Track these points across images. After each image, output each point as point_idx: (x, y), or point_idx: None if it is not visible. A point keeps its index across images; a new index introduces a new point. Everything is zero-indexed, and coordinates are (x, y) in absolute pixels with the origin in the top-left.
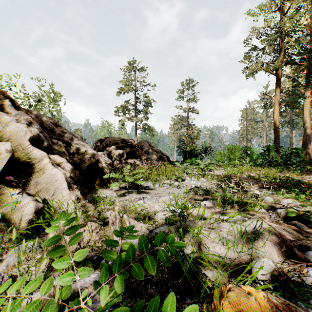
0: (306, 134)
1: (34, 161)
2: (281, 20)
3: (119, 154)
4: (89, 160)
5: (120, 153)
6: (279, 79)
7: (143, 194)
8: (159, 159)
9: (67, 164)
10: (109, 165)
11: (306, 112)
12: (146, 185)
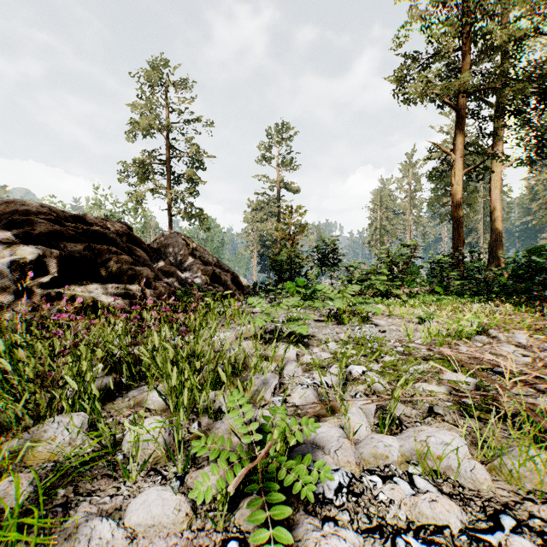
0: (497, 233)
1: None
2: None
3: (16, 264)
4: None
5: (25, 260)
6: (464, 116)
7: None
8: (210, 281)
9: None
10: None
11: (497, 192)
12: None
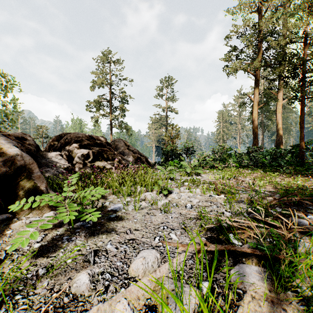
0: (279, 136)
1: None
2: (260, 20)
3: (82, 155)
4: (2, 166)
5: (84, 154)
6: (258, 79)
7: (100, 237)
8: (136, 161)
9: None
10: (65, 171)
11: (279, 115)
12: (113, 207)
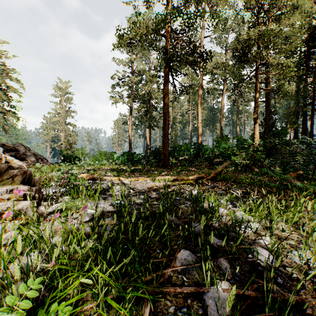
0: (147, 145)
1: (9, 161)
2: (132, 73)
3: None
4: None
5: None
6: (131, 109)
7: None
8: (38, 161)
9: (21, 162)
10: None
11: (147, 132)
12: None
